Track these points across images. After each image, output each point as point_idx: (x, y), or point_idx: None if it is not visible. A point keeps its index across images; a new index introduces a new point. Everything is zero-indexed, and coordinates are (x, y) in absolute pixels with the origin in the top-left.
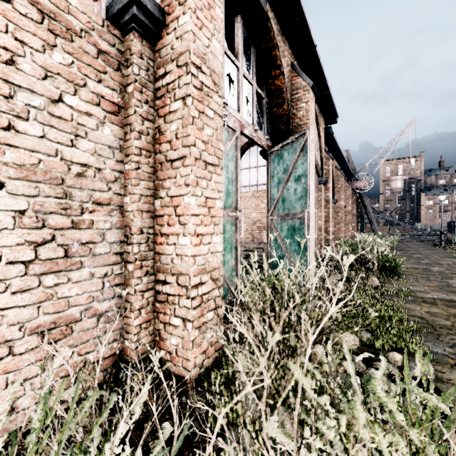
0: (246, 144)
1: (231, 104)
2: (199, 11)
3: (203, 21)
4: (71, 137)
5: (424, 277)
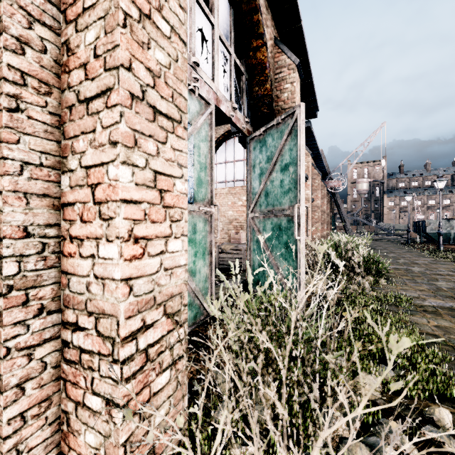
0: (221, 137)
1: (203, 68)
2: None
3: None
4: None
5: (410, 279)
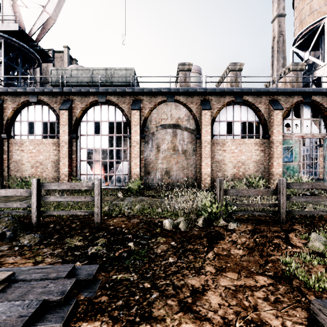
0: None
1: (297, 132)
2: (276, 134)
3: (277, 135)
4: (257, 156)
5: None
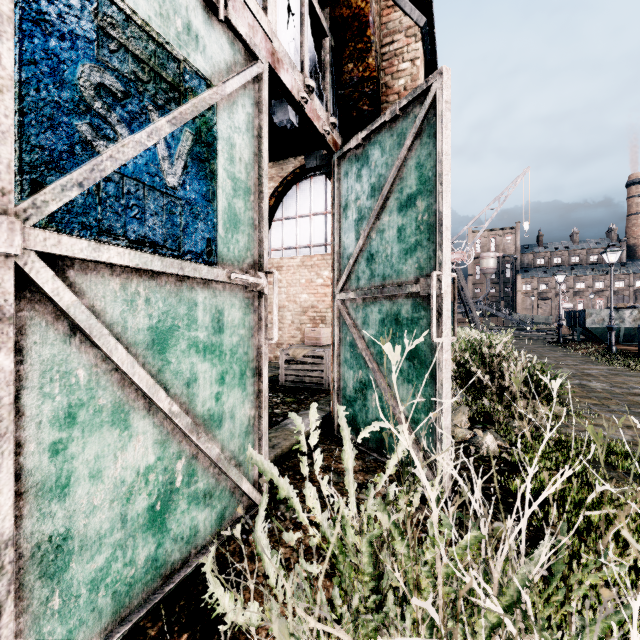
0: (290, 176)
1: None
2: None
3: None
4: None
5: (599, 405)
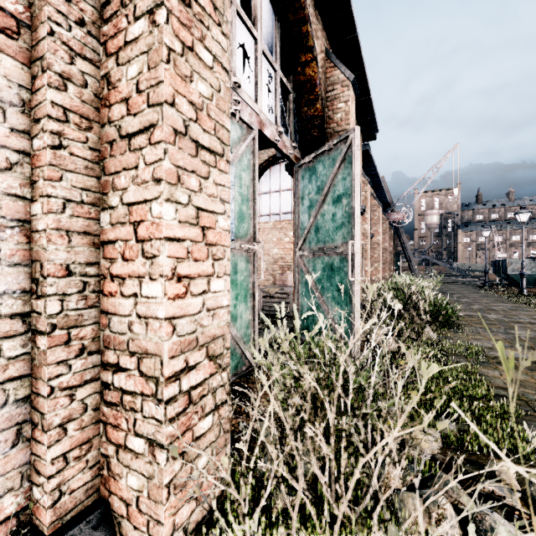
0: (265, 163)
1: (245, 89)
2: None
3: None
4: None
5: (484, 328)
